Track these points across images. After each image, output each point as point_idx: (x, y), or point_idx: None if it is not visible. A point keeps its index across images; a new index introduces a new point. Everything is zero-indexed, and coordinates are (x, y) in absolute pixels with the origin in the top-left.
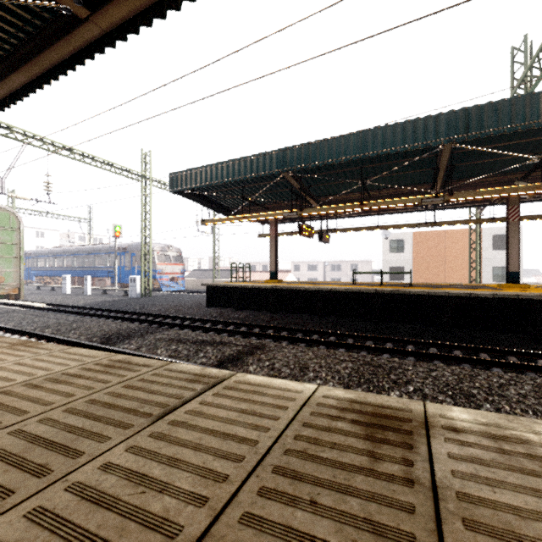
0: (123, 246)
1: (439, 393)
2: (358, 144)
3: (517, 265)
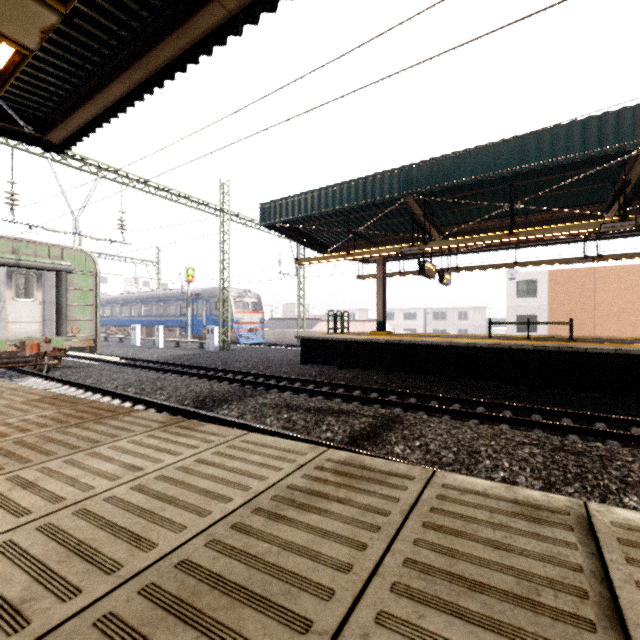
0: (195, 292)
1: None
2: (515, 153)
3: None
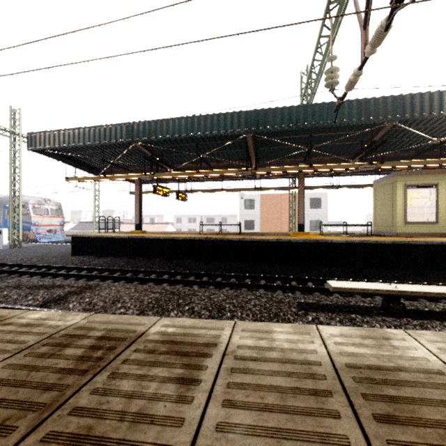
0: None
1: (203, 309)
2: (188, 126)
3: (302, 219)
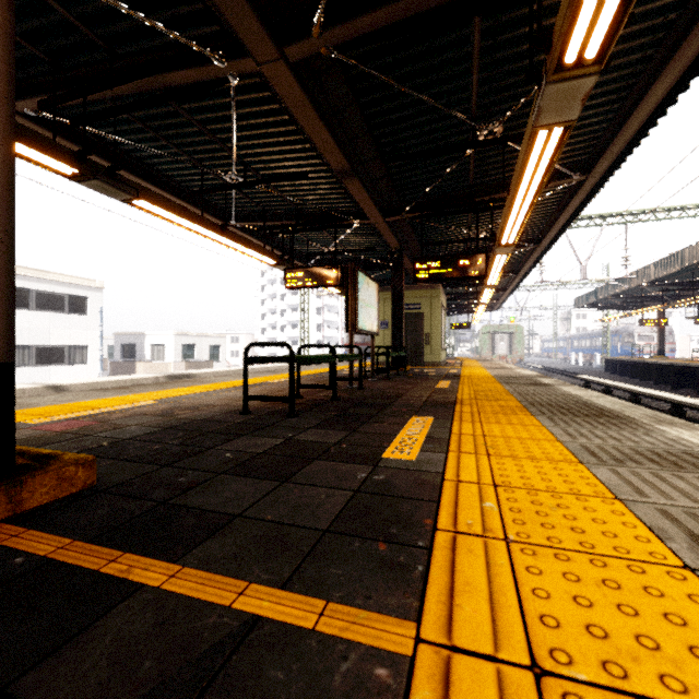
0: (615, 330)
1: None
2: (611, 288)
3: None
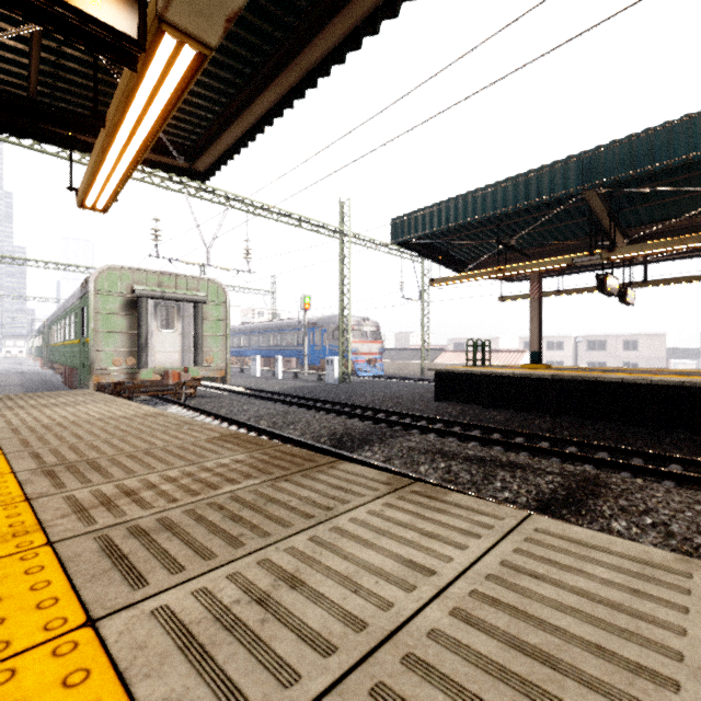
0: (312, 321)
1: None
2: None
3: None
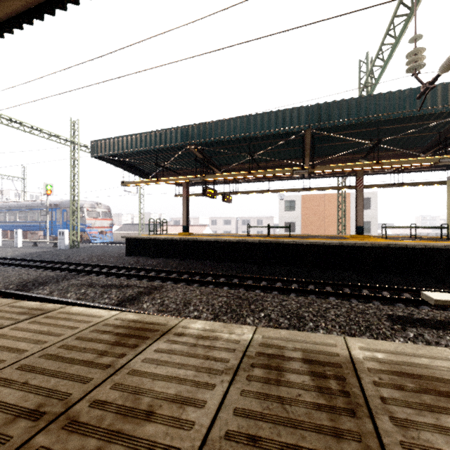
0: (54, 203)
1: (281, 317)
2: (243, 126)
3: (362, 221)
